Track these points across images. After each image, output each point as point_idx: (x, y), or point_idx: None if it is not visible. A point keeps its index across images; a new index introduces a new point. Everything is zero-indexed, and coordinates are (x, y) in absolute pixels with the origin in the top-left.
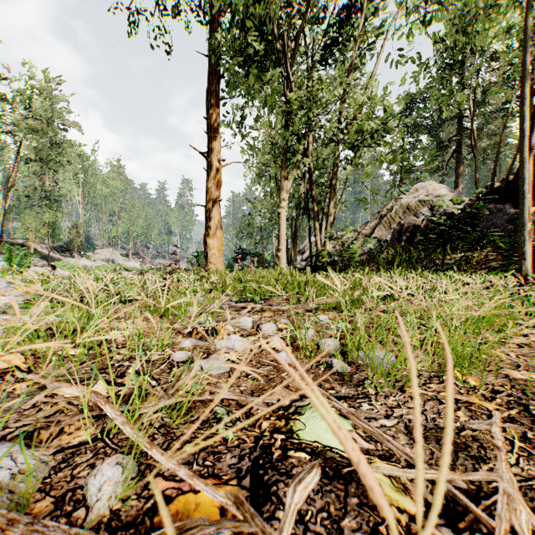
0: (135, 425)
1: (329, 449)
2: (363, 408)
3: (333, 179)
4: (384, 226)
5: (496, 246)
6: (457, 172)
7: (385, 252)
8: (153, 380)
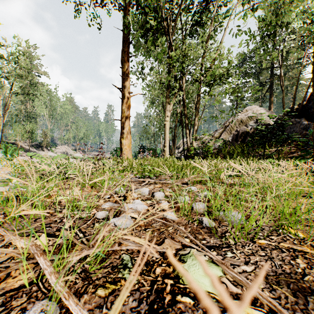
0: (62, 271)
1: (208, 294)
2: (227, 255)
3: (197, 104)
4: (227, 132)
5: (296, 143)
6: (270, 100)
7: (228, 148)
8: (80, 233)
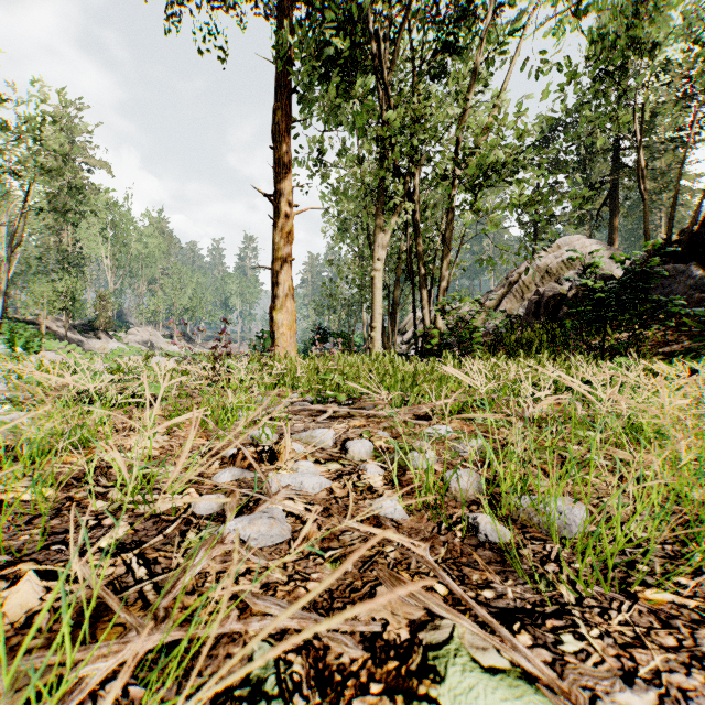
0: None
1: None
2: (565, 648)
3: (446, 231)
4: (515, 297)
5: (678, 322)
6: (612, 224)
7: (519, 332)
8: (141, 566)
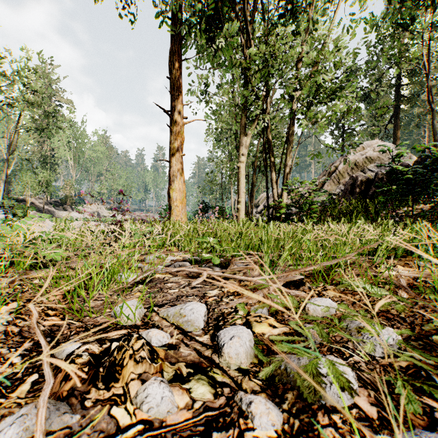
0: None
1: None
2: None
3: (289, 135)
4: (333, 182)
5: None
6: (395, 134)
7: (341, 204)
8: None
